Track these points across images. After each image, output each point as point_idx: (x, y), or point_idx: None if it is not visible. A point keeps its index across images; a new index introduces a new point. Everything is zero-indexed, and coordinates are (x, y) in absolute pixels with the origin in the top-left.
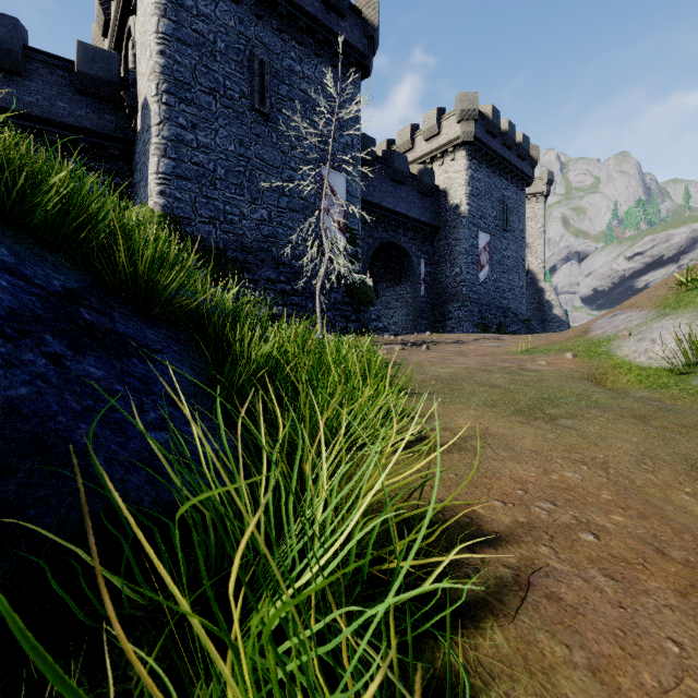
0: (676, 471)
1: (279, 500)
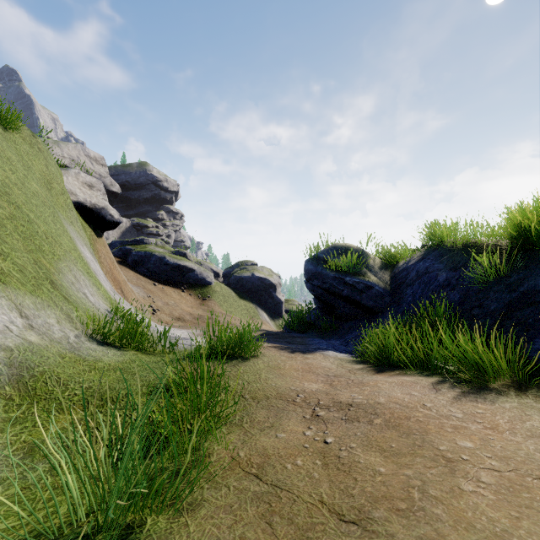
0: (386, 498)
1: (535, 375)
